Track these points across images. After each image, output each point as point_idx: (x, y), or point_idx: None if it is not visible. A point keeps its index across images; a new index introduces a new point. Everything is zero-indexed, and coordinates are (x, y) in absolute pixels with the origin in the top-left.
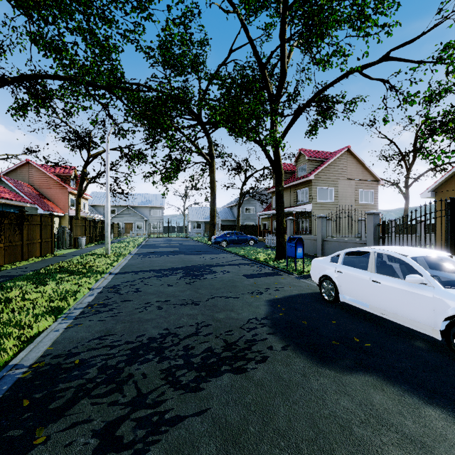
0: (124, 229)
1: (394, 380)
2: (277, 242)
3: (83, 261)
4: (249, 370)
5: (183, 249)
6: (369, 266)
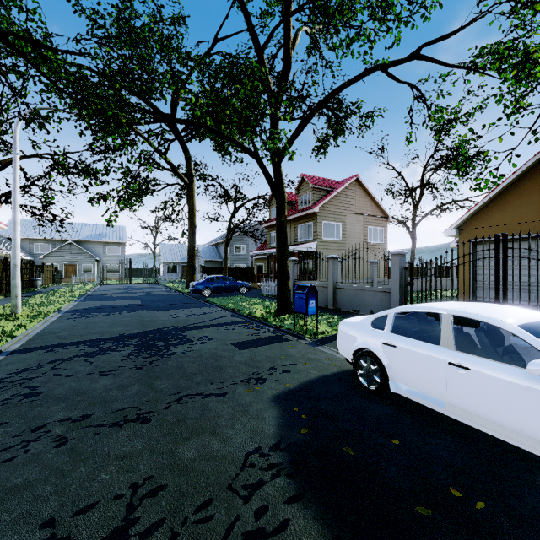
0: (64, 273)
1: None
2: (279, 290)
3: None
4: None
5: (148, 301)
6: (443, 338)
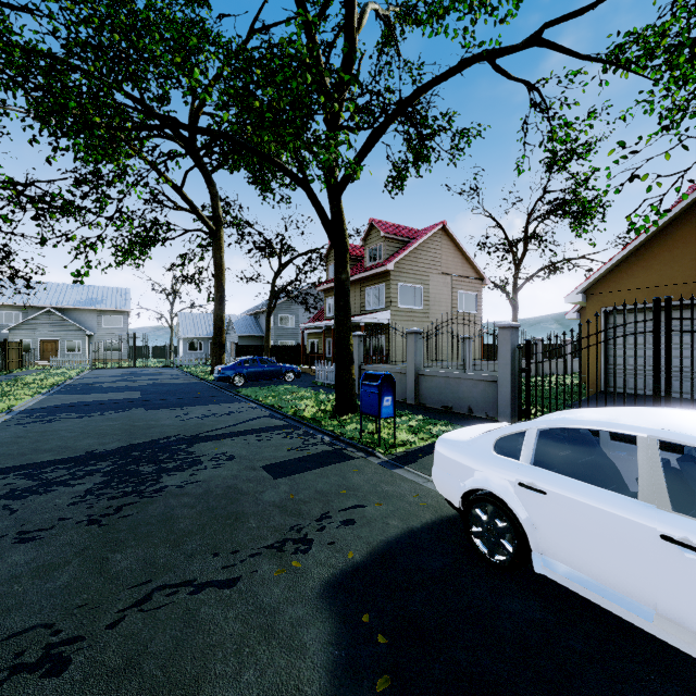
0: (39, 353)
1: None
2: (338, 379)
3: None
4: None
5: (151, 393)
6: (643, 483)
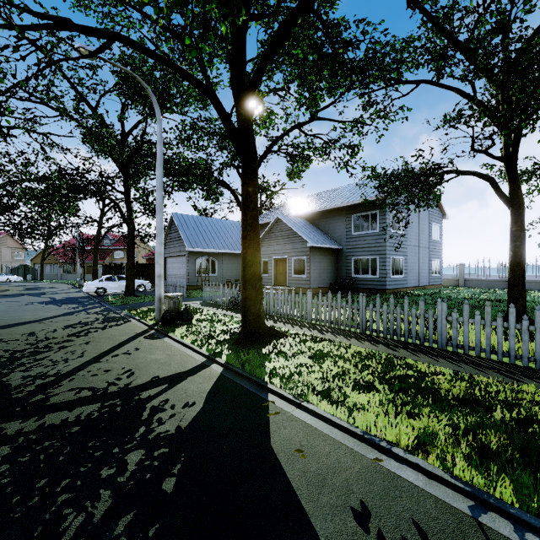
0: None
1: None
2: None
3: None
4: None
5: None
6: None
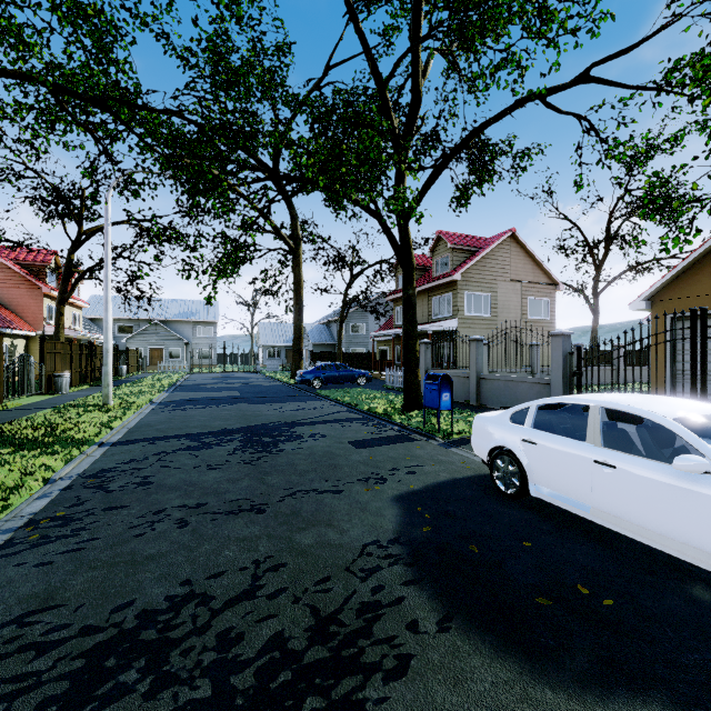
0: (149, 360)
1: None
2: (406, 381)
3: (54, 420)
4: (369, 706)
5: (247, 393)
6: (589, 433)
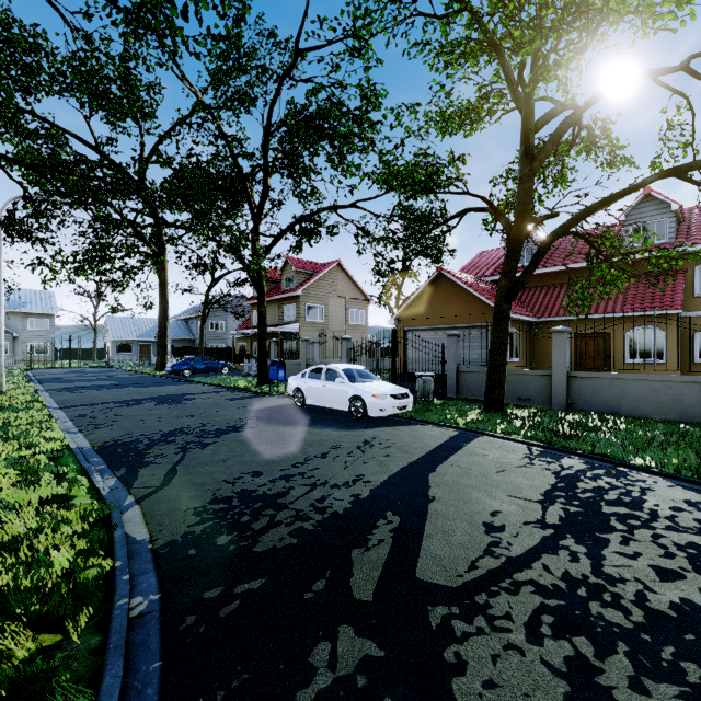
0: None
1: (318, 425)
2: (260, 366)
3: None
4: (246, 431)
5: (124, 381)
6: (322, 377)
